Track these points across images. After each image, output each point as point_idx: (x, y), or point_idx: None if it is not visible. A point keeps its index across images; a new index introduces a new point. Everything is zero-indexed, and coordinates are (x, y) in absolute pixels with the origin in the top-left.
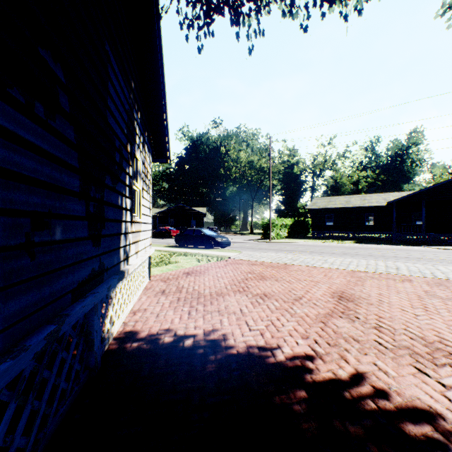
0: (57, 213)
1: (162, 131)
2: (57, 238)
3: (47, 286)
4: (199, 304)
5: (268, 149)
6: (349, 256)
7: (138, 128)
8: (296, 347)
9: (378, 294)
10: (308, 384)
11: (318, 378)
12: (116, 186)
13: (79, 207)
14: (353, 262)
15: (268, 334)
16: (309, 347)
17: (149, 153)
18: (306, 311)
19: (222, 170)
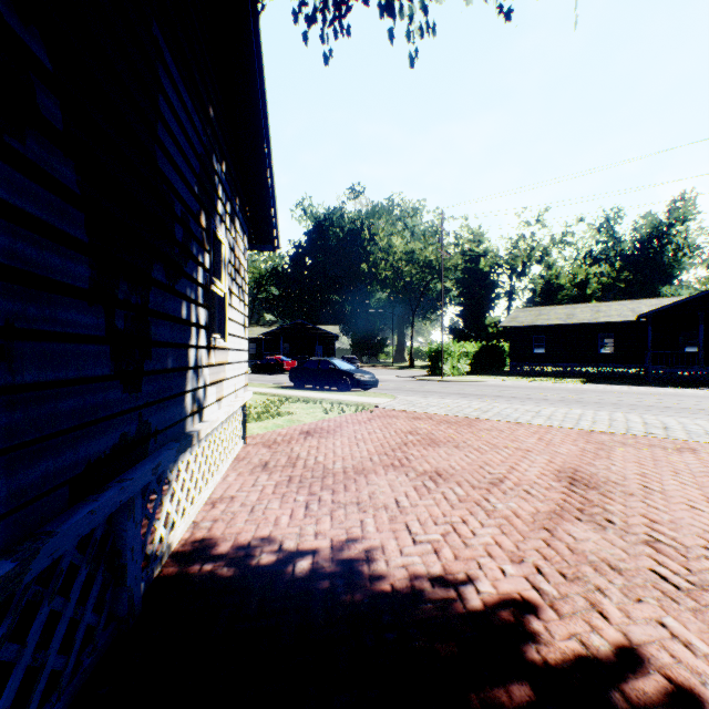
0: (30, 329)
1: (265, 196)
2: (30, 379)
3: (2, 479)
4: (324, 490)
5: (438, 231)
6: (576, 404)
7: (221, 189)
8: (502, 582)
9: (641, 476)
10: (533, 667)
11: (552, 653)
12: (177, 285)
13: (89, 318)
14: (586, 415)
15: (448, 551)
16: (527, 582)
17: (243, 234)
18: (513, 507)
19: (365, 266)
